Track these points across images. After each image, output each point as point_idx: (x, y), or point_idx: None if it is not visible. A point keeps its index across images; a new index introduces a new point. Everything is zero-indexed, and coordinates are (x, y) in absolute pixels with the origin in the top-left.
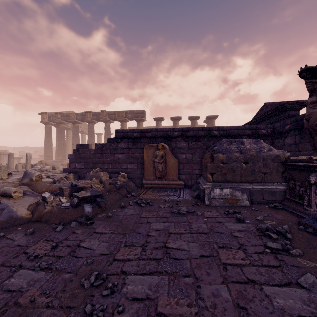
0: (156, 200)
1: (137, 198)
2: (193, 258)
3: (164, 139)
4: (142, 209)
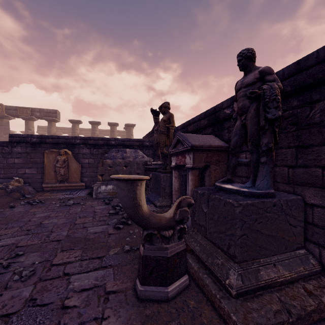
0: (51, 199)
1: (31, 199)
2: (57, 225)
3: (67, 146)
4: (33, 207)
